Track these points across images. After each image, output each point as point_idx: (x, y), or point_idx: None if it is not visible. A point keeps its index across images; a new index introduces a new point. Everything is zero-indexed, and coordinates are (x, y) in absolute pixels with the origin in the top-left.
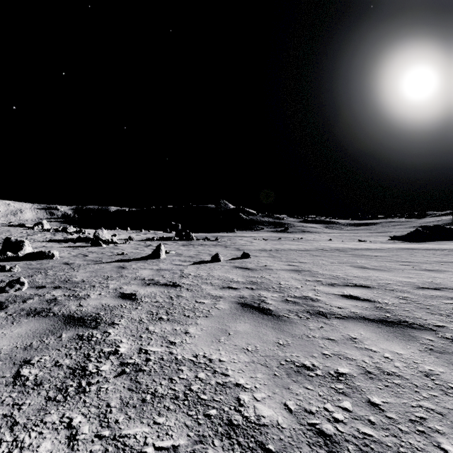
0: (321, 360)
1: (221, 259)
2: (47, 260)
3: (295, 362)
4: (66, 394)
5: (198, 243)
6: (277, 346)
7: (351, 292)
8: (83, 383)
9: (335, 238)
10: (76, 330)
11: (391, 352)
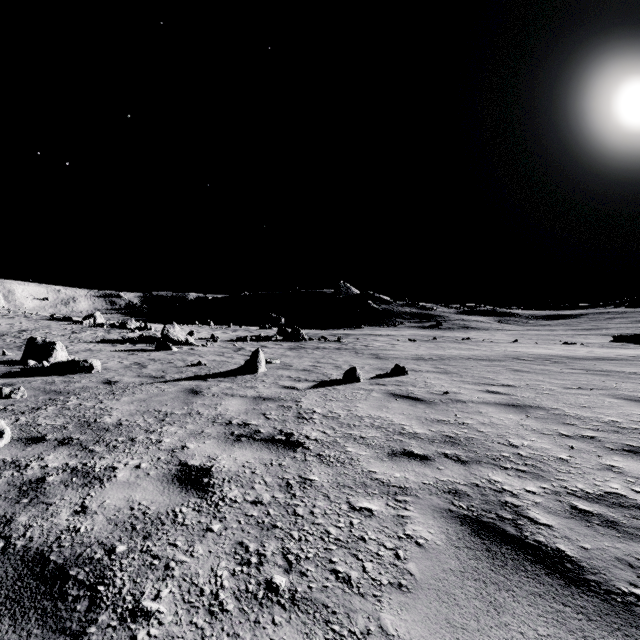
0: None
1: (360, 377)
2: (80, 375)
3: None
4: None
5: (312, 346)
6: None
7: None
8: None
9: (521, 339)
10: None
11: None
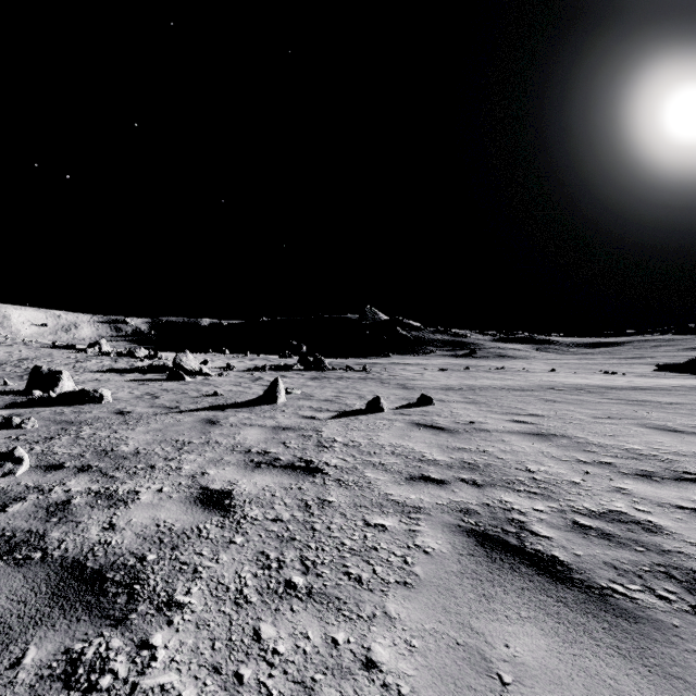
0: None
1: (384, 407)
2: (90, 406)
3: None
4: None
5: (335, 376)
6: None
7: None
8: None
9: (560, 368)
10: (68, 632)
11: None
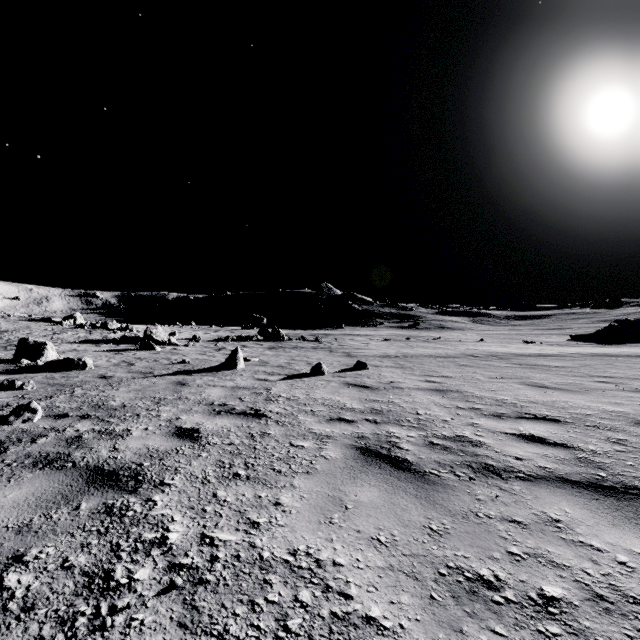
0: (509, 567)
1: (325, 371)
2: (76, 372)
3: (464, 571)
4: (71, 633)
5: (291, 346)
6: (428, 534)
7: (531, 430)
8: (103, 609)
9: (489, 338)
10: (103, 496)
11: (628, 551)
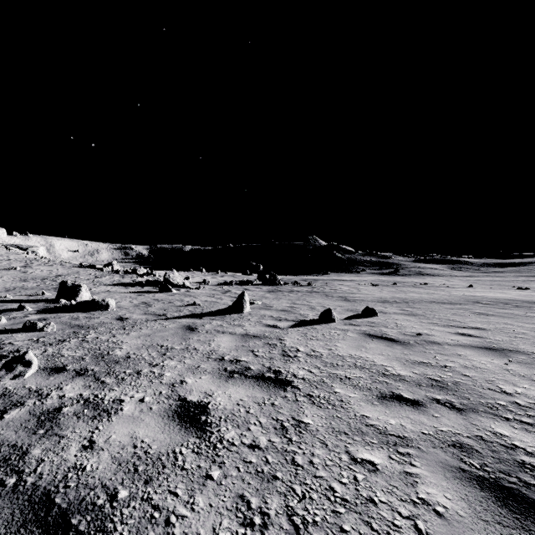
0: None
1: (335, 318)
2: (99, 312)
3: None
4: None
5: (287, 289)
6: None
7: None
8: None
9: (475, 284)
10: None
11: None
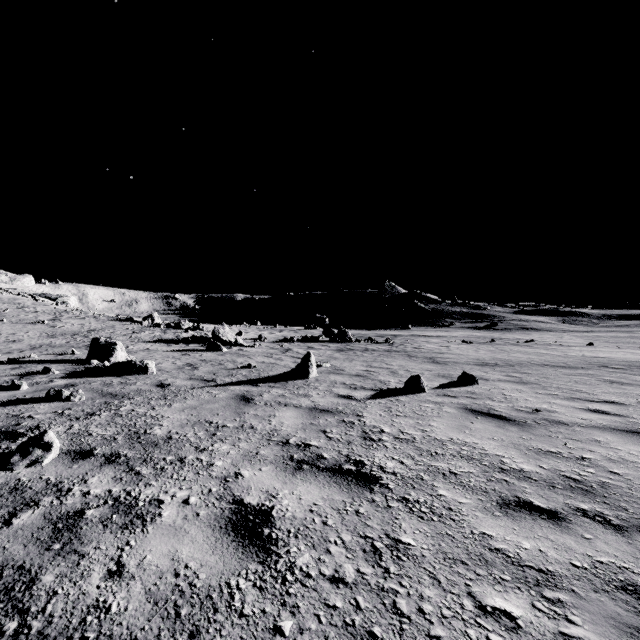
0: None
1: (425, 387)
2: (136, 377)
3: None
4: None
5: (360, 348)
6: None
7: None
8: None
9: (596, 342)
10: None
11: None
